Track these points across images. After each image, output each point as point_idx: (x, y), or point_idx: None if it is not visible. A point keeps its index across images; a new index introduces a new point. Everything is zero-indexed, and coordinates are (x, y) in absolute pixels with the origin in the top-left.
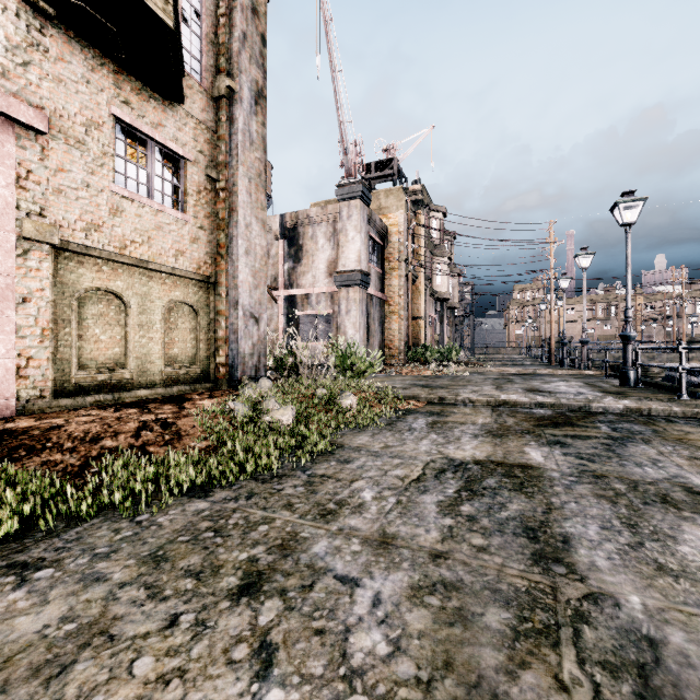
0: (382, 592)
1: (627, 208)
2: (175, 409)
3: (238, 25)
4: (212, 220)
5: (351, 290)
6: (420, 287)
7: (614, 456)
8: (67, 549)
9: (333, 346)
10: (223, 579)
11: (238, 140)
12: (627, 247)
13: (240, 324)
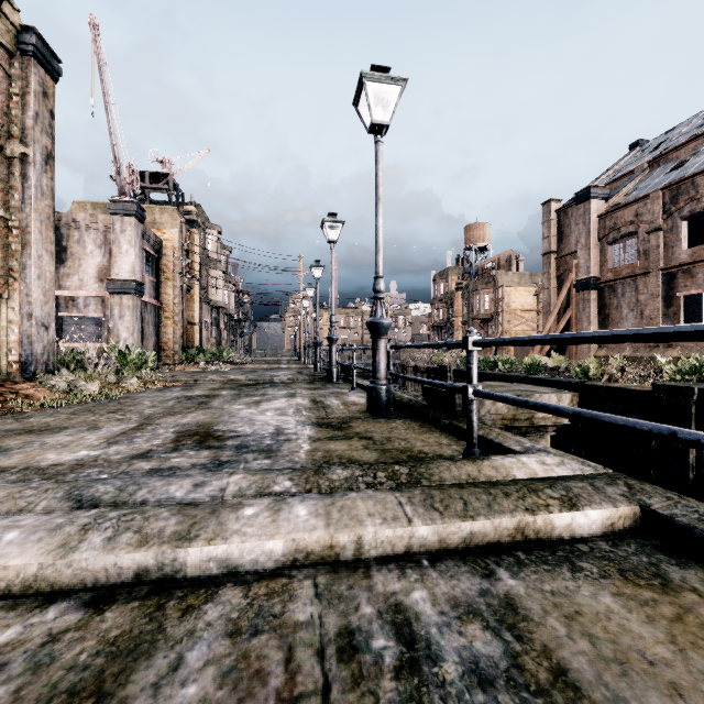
0: (152, 410)
1: (318, 269)
2: (6, 387)
3: (33, 108)
4: (5, 250)
5: (125, 297)
6: (195, 296)
7: (254, 391)
8: (32, 416)
9: (114, 348)
10: (102, 413)
11: (33, 193)
12: (317, 292)
13: (33, 331)
